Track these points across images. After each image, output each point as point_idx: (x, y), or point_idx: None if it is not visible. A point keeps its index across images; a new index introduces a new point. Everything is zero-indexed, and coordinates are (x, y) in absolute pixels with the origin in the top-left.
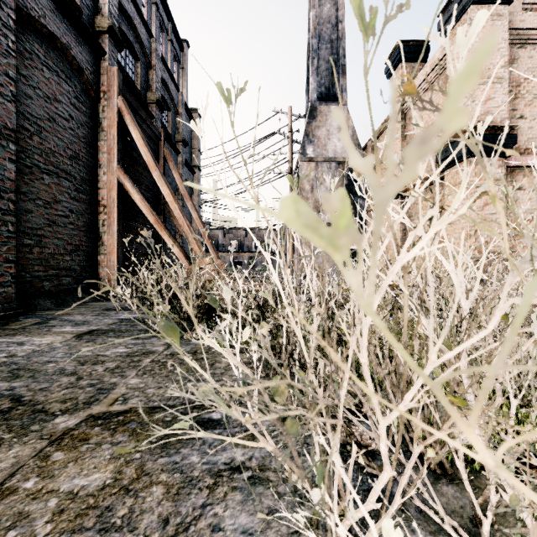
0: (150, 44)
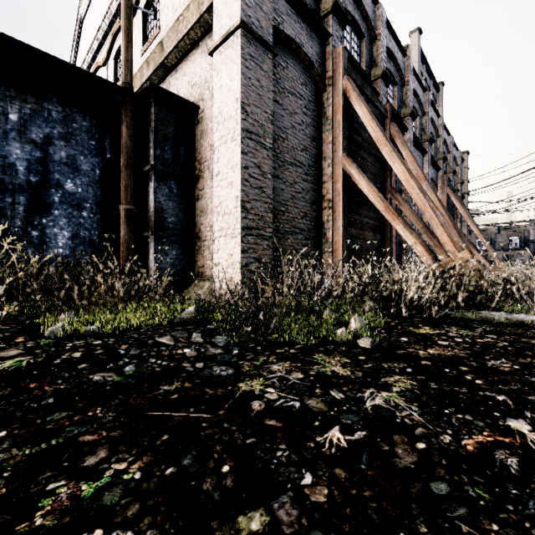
0: (448, 140)
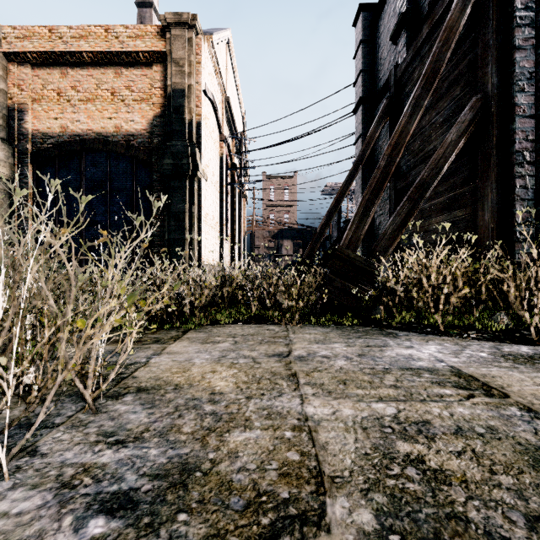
0: None
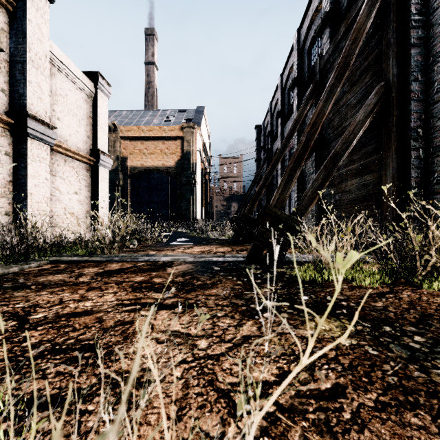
0: None
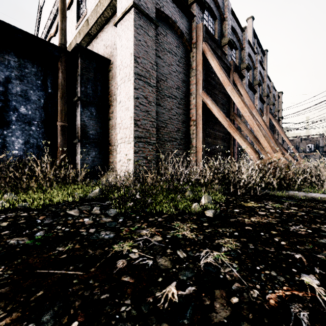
0: (270, 85)
